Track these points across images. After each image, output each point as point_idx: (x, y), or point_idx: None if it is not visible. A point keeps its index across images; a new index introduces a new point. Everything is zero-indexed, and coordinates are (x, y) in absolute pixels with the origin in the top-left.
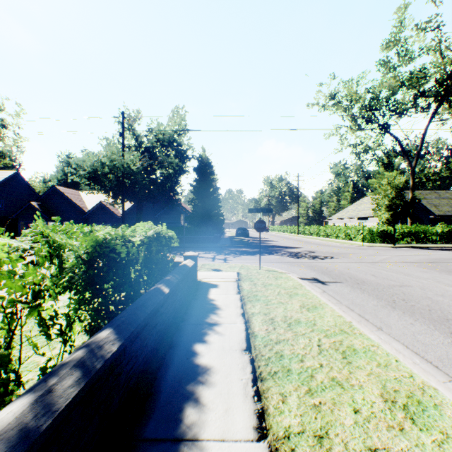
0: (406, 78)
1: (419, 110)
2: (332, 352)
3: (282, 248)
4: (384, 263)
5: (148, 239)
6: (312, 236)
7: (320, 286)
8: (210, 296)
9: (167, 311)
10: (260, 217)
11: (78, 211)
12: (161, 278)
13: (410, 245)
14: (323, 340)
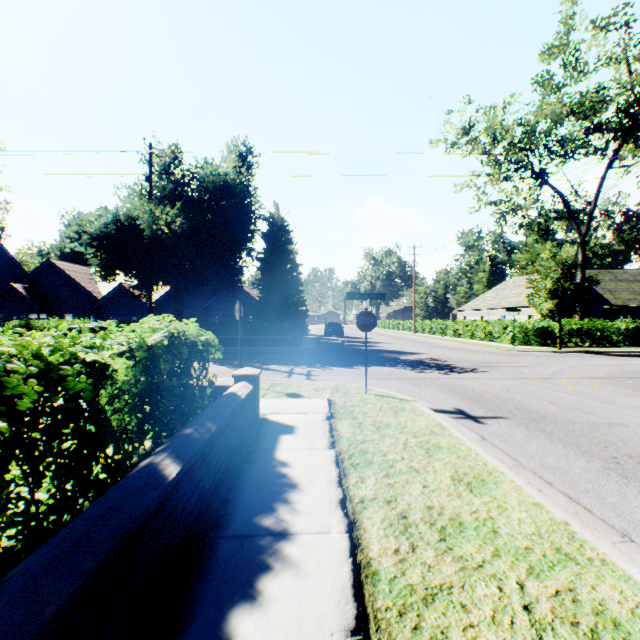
0: (577, 102)
1: (592, 152)
2: (568, 637)
3: (395, 355)
4: (559, 379)
5: (148, 351)
6: (435, 336)
7: (472, 426)
8: (278, 454)
9: (174, 515)
10: (366, 306)
11: (86, 298)
12: (180, 426)
13: (583, 349)
14: (530, 589)
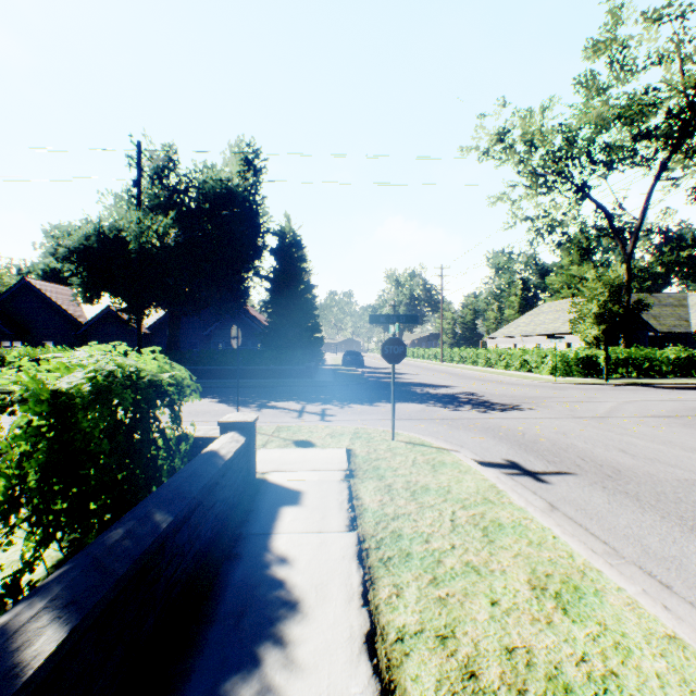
0: (625, 104)
1: (637, 163)
2: None
3: (423, 389)
4: (619, 418)
5: (53, 401)
6: (465, 366)
7: (534, 487)
8: (276, 541)
9: None
10: (394, 332)
11: (68, 323)
12: (119, 514)
13: (631, 380)
14: None
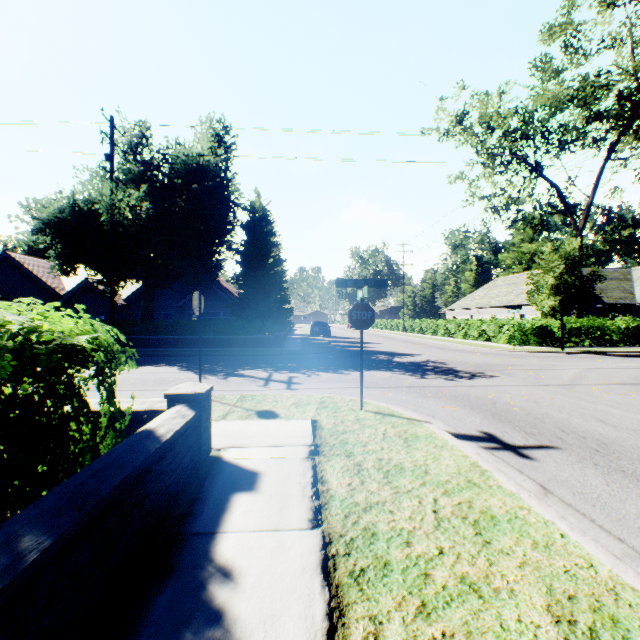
0: (580, 85)
1: (588, 144)
2: None
3: (388, 357)
4: (586, 386)
5: None
6: (426, 335)
7: (518, 464)
8: (220, 544)
9: None
10: (362, 296)
11: (48, 295)
12: None
13: (585, 349)
14: None
